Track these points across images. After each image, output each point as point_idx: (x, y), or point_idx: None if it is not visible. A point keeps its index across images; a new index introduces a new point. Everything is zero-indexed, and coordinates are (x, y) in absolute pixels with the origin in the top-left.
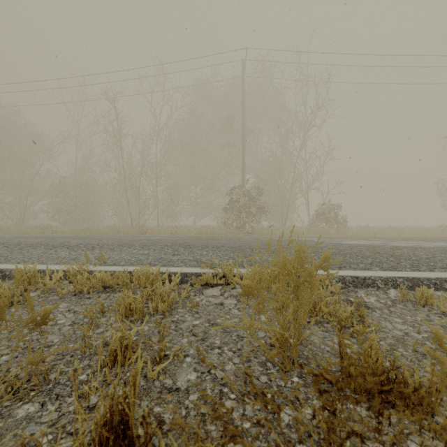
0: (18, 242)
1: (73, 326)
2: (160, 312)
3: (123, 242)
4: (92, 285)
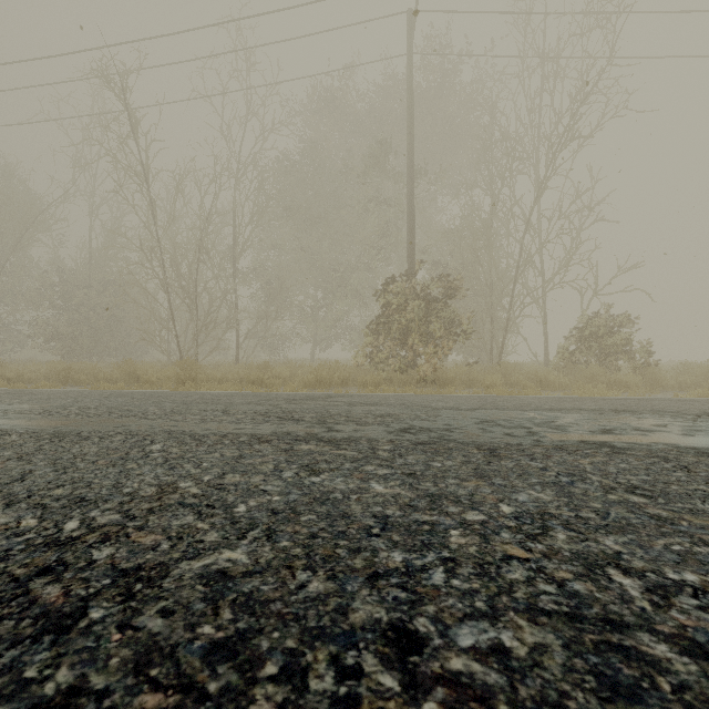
0: None
1: None
2: None
3: None
4: None
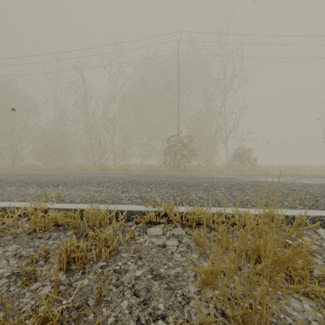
0: (1, 179)
1: (10, 278)
2: (104, 257)
3: (84, 179)
4: (45, 224)
